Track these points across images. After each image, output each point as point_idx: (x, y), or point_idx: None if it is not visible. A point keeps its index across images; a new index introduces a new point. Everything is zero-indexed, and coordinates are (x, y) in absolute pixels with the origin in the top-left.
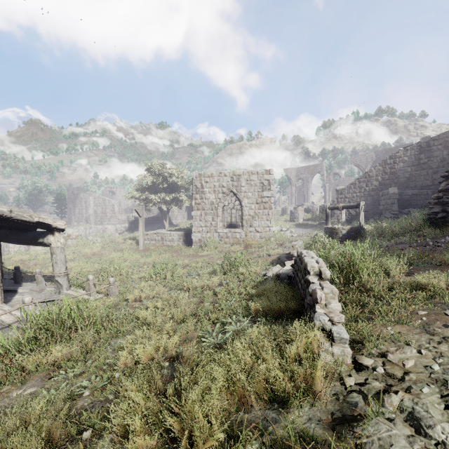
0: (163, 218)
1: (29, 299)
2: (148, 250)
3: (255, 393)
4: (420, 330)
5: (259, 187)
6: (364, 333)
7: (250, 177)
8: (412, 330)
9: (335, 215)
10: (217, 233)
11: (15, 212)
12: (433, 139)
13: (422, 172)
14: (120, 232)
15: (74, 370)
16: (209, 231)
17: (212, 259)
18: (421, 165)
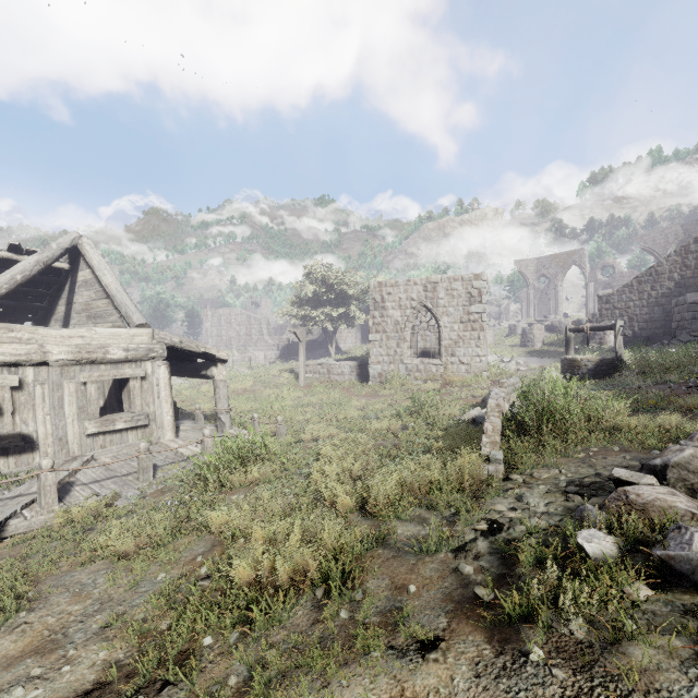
0: (327, 342)
1: (208, 433)
2: (311, 386)
3: (419, 484)
4: (578, 461)
5: (465, 299)
6: (523, 460)
7: (452, 285)
8: (572, 461)
9: (596, 336)
10: (404, 365)
11: (185, 343)
12: None
13: None
14: (270, 361)
15: (274, 485)
16: (392, 362)
17: (397, 401)
18: None
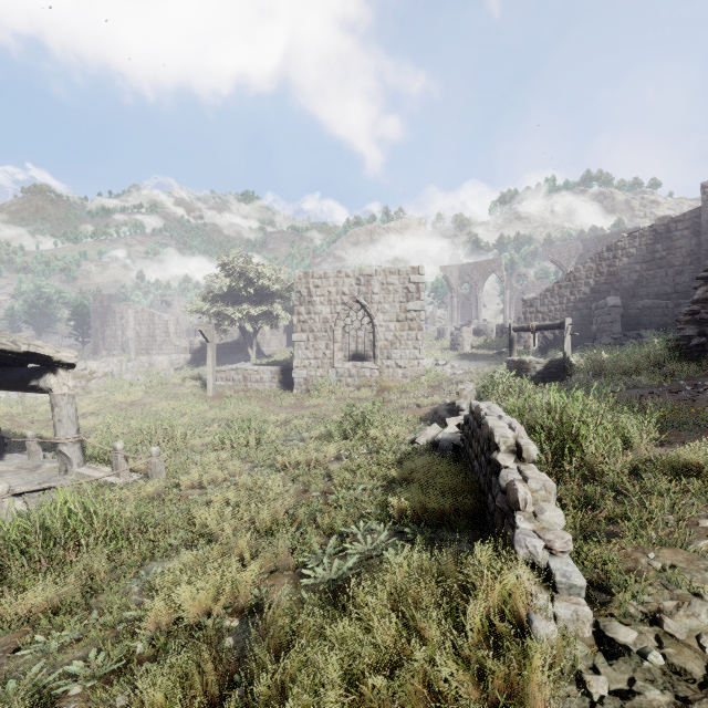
0: (247, 344)
1: (4, 489)
2: (221, 396)
3: None
4: None
5: (402, 295)
6: (609, 569)
7: (388, 278)
8: (697, 562)
9: (522, 339)
10: (334, 370)
11: None
12: (675, 221)
13: (658, 272)
14: (177, 367)
15: (63, 632)
16: (321, 366)
17: (326, 413)
18: (657, 262)
